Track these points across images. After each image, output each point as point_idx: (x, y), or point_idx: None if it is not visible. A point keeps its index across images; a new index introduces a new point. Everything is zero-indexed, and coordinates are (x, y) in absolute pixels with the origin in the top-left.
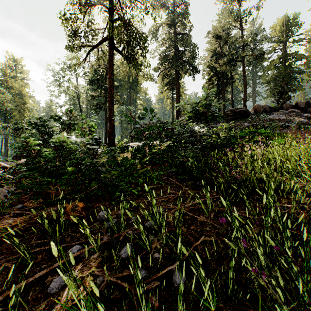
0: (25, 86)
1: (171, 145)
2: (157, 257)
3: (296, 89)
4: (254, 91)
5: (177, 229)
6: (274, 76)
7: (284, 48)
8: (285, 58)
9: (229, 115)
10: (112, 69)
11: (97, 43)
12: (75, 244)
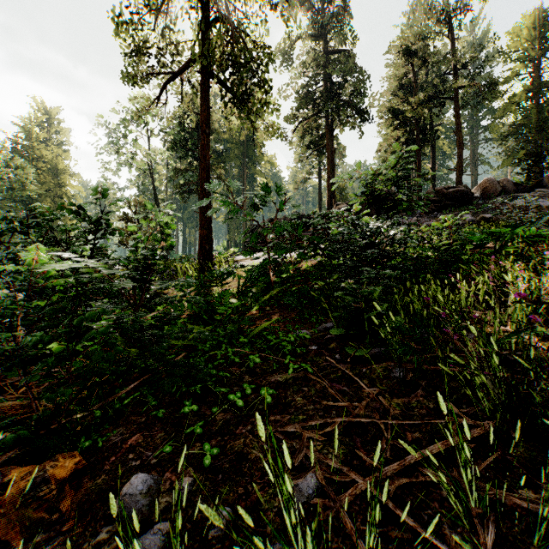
0: (63, 155)
1: (323, 265)
2: None
3: None
4: (475, 156)
5: None
6: (517, 125)
7: (535, 72)
8: (537, 89)
9: (432, 200)
10: (206, 116)
11: (179, 69)
12: None
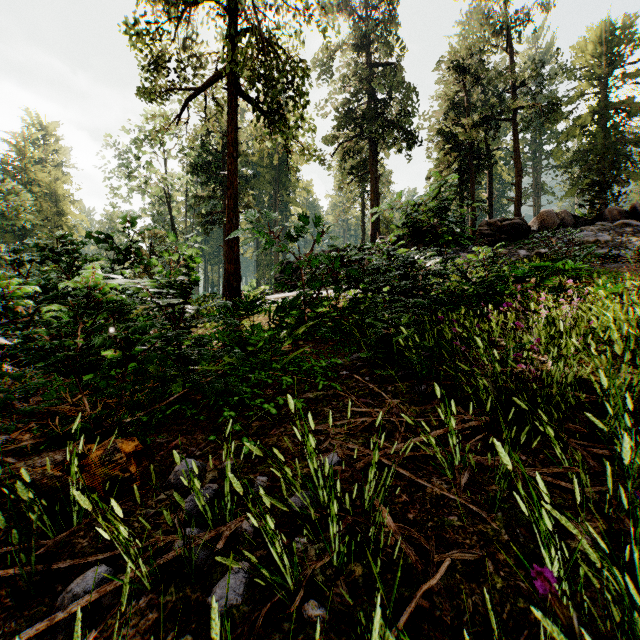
0: (63, 178)
1: (359, 298)
2: (314, 615)
3: (630, 178)
4: (537, 185)
5: (372, 527)
6: (582, 151)
7: (602, 92)
8: (604, 112)
9: (485, 234)
10: (234, 138)
11: (203, 84)
12: (97, 559)
